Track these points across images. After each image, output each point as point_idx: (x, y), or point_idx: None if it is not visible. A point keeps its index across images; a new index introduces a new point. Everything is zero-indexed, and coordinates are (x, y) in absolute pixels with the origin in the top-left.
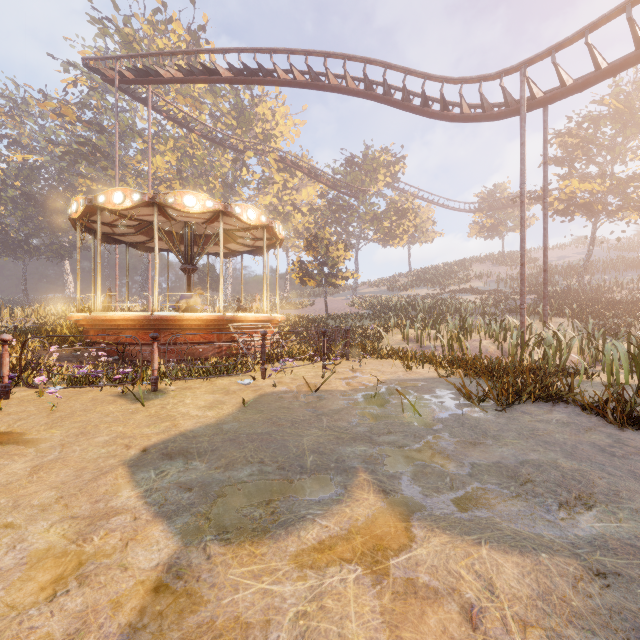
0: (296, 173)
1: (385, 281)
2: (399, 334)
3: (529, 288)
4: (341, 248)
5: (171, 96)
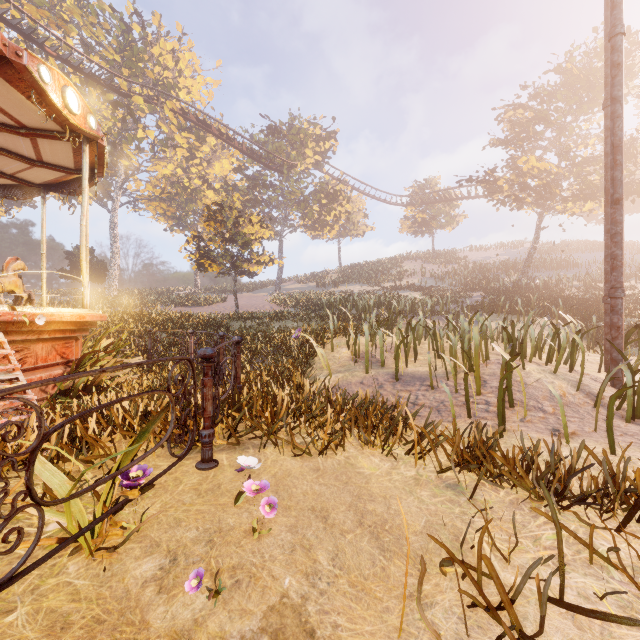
0: (207, 140)
1: (313, 277)
2: (344, 346)
3: (473, 284)
4: (256, 221)
5: (17, 3)
